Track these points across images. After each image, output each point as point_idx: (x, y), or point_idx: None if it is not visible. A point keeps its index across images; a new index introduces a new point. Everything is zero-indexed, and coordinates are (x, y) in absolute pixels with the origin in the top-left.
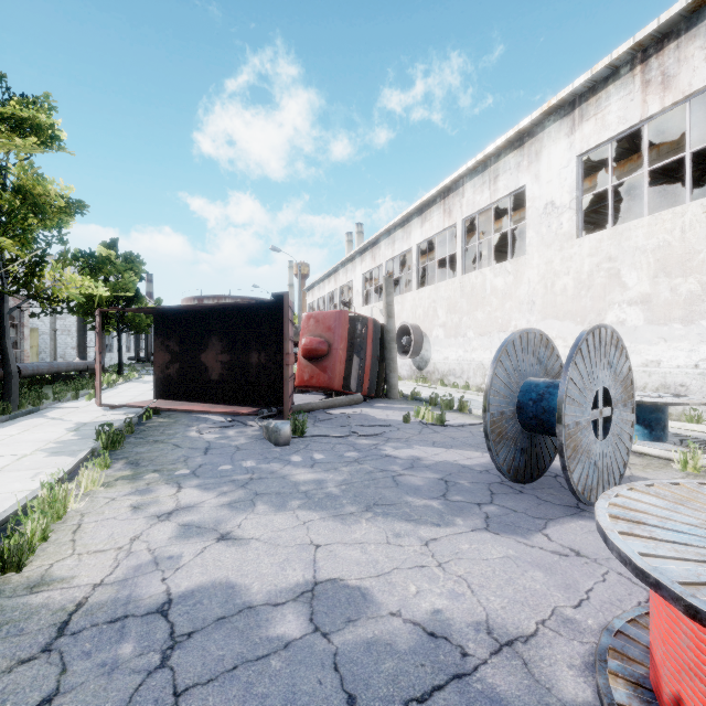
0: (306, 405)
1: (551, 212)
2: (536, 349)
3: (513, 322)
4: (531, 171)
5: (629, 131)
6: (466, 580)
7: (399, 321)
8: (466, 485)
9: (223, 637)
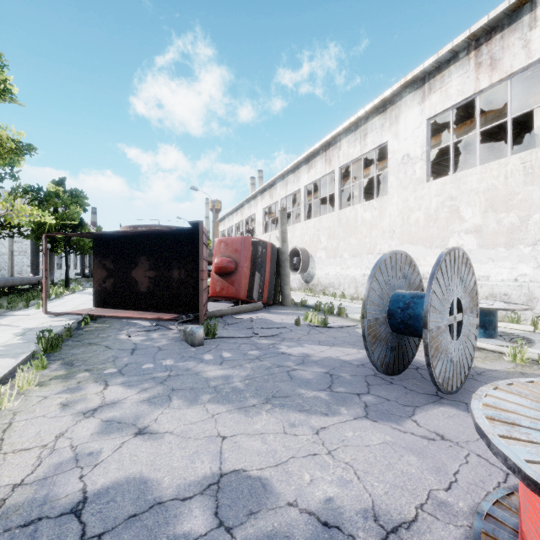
0: (217, 311)
1: (407, 162)
2: (402, 267)
3: (378, 246)
4: (392, 130)
5: (465, 101)
6: (352, 467)
7: (291, 245)
8: (347, 378)
9: (132, 537)
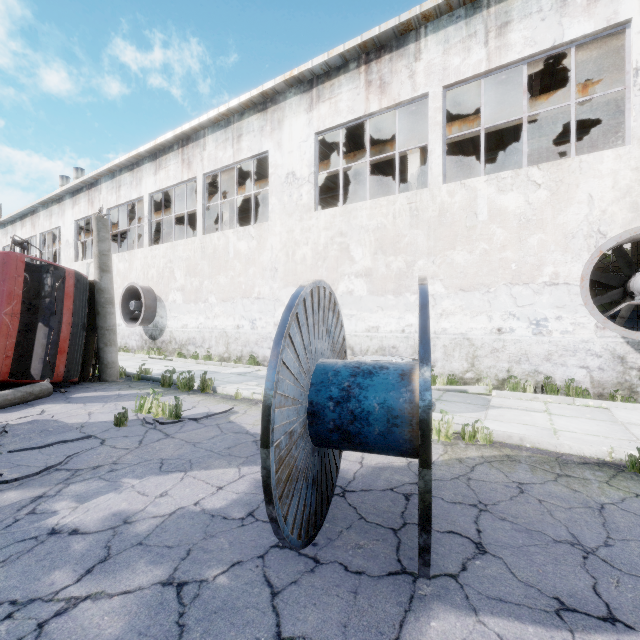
0: None
1: (292, 182)
2: (326, 313)
3: (257, 288)
4: (274, 138)
5: (356, 122)
6: None
7: (127, 282)
8: (221, 587)
9: None
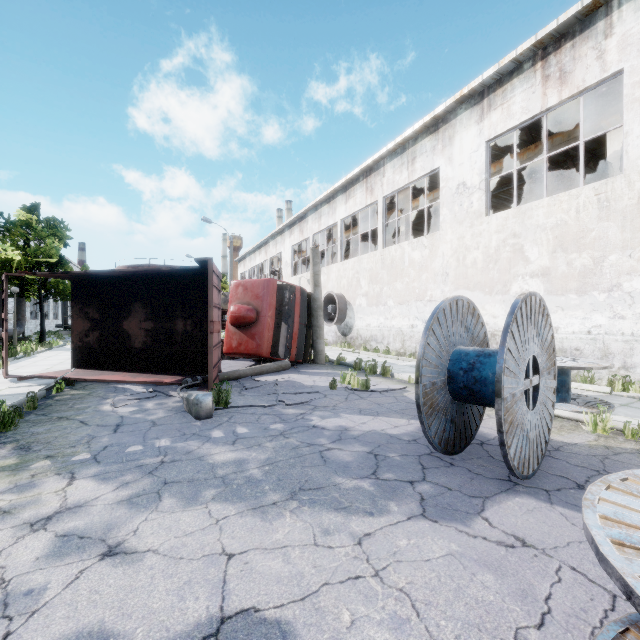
0: (233, 372)
1: (462, 192)
2: (464, 317)
3: (429, 292)
4: (445, 154)
5: (531, 121)
6: (409, 596)
7: (325, 290)
8: (396, 459)
9: None
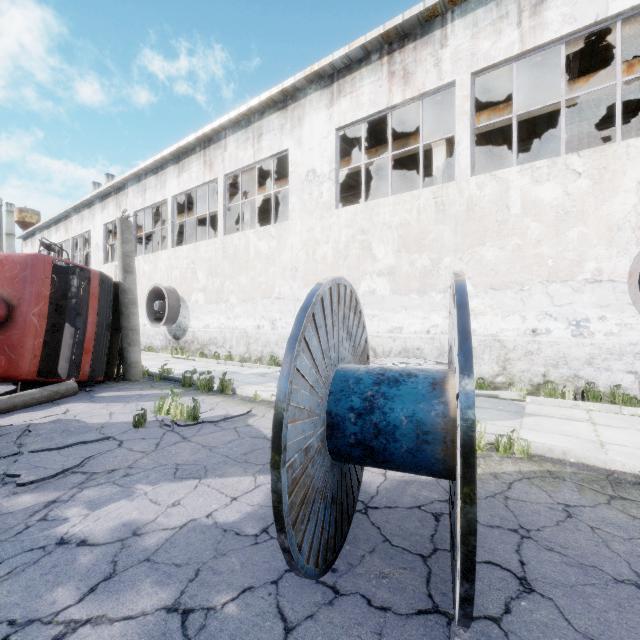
0: None
1: (312, 180)
2: (347, 314)
3: (277, 288)
4: (294, 135)
5: (378, 116)
6: None
7: (152, 283)
8: (229, 617)
9: None
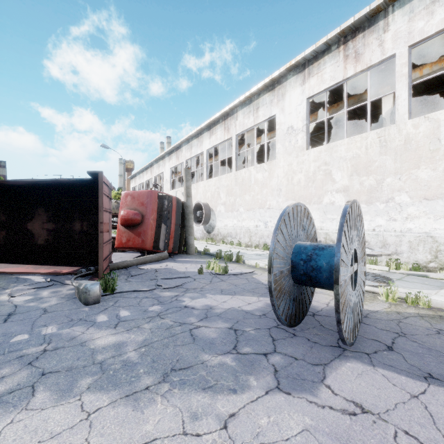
0: (121, 263)
1: (291, 132)
2: (302, 219)
3: (268, 202)
4: (279, 106)
5: (336, 86)
6: None
7: (195, 200)
8: (251, 333)
9: None
